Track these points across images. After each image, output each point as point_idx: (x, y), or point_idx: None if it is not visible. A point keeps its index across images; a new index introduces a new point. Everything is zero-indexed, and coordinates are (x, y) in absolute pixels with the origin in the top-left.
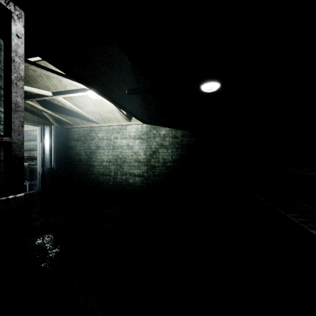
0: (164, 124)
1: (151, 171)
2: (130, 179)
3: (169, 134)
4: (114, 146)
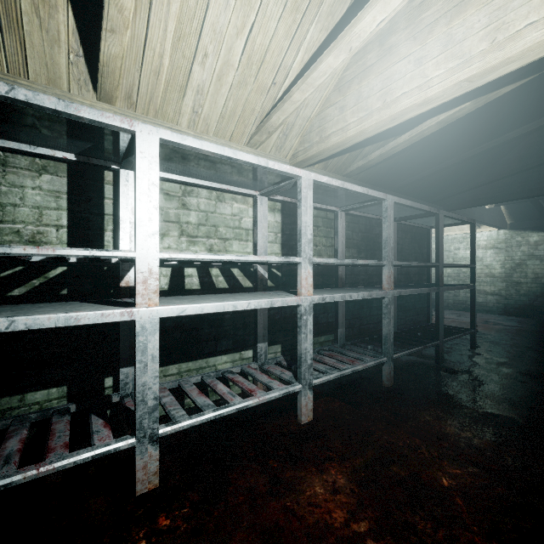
0: (536, 227)
1: (512, 288)
2: (479, 298)
3: None
4: (454, 258)
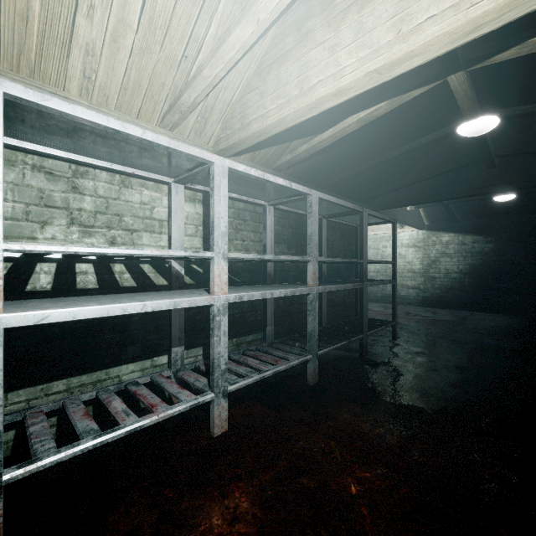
0: (447, 229)
1: (429, 282)
2: (402, 292)
3: (453, 240)
4: (382, 255)
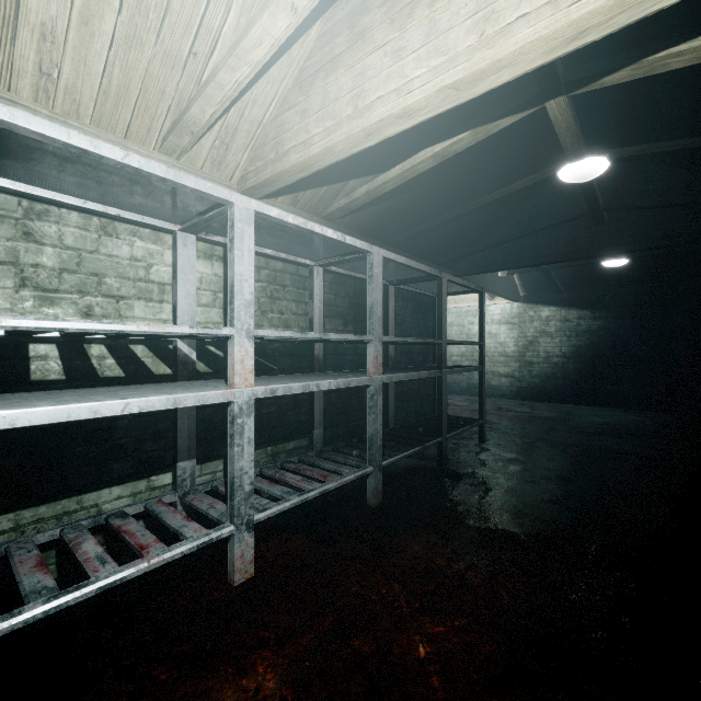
0: (547, 301)
1: (526, 369)
2: (493, 381)
3: (555, 315)
4: (468, 334)
